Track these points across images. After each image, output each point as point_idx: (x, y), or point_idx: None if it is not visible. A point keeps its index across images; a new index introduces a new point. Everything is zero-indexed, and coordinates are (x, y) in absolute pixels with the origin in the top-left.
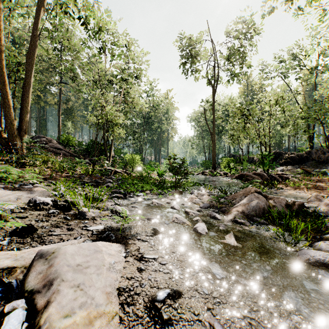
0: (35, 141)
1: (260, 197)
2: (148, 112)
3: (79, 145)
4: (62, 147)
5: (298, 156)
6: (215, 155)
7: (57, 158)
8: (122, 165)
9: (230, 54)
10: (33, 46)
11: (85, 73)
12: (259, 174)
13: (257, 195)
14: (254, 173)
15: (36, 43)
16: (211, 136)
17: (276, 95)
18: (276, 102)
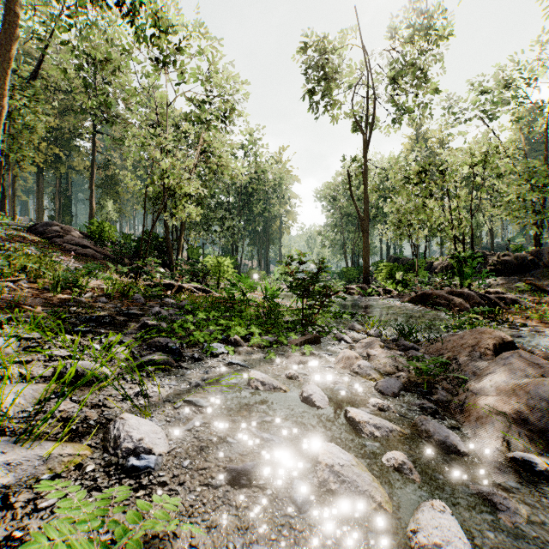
0: (41, 232)
1: (542, 363)
2: (247, 184)
3: (126, 240)
4: (91, 243)
5: (518, 260)
6: (368, 258)
7: (77, 263)
8: (198, 276)
9: (396, 72)
10: (9, 32)
11: (133, 110)
12: (461, 293)
13: (530, 357)
14: (449, 291)
15: (16, 27)
16: (361, 223)
17: (484, 146)
18: (486, 157)
